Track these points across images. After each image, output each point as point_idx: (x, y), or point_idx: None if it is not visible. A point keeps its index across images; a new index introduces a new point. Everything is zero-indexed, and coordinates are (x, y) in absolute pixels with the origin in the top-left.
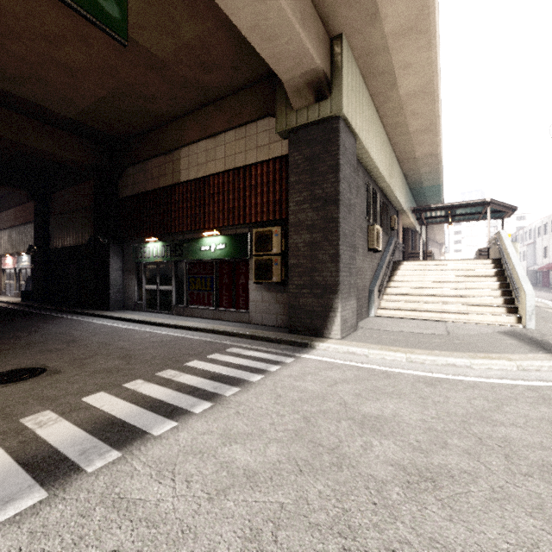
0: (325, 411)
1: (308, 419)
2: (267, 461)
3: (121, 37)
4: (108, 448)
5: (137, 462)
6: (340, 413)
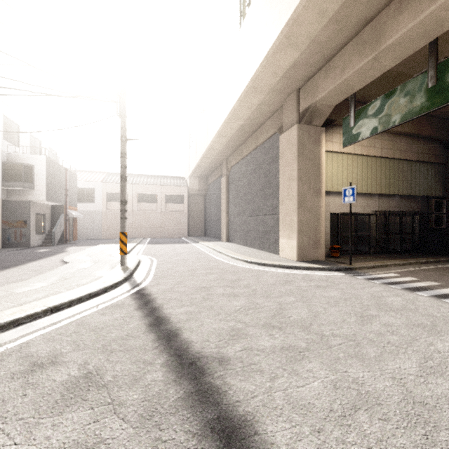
0: (447, 323)
1: (432, 316)
2: (387, 301)
3: (448, 102)
4: (403, 288)
5: (392, 289)
6: (444, 326)
